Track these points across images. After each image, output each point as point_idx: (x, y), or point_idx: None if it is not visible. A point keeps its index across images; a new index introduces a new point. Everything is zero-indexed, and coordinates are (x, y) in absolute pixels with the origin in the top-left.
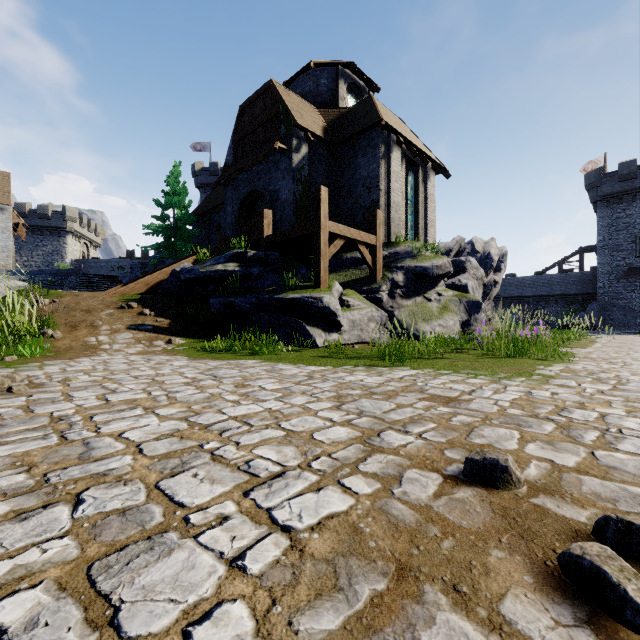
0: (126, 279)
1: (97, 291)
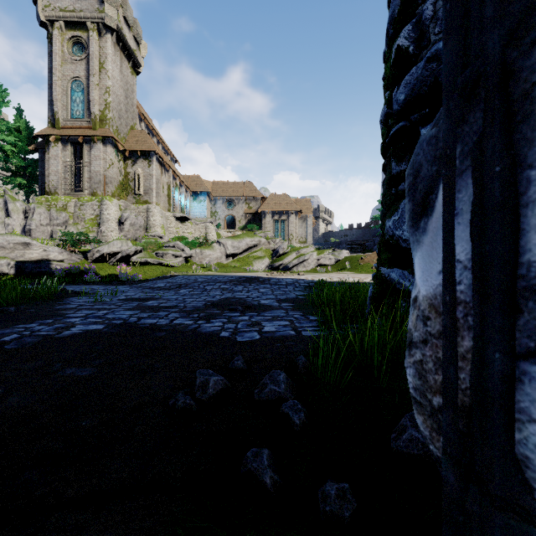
0: (375, 246)
1: (356, 251)
